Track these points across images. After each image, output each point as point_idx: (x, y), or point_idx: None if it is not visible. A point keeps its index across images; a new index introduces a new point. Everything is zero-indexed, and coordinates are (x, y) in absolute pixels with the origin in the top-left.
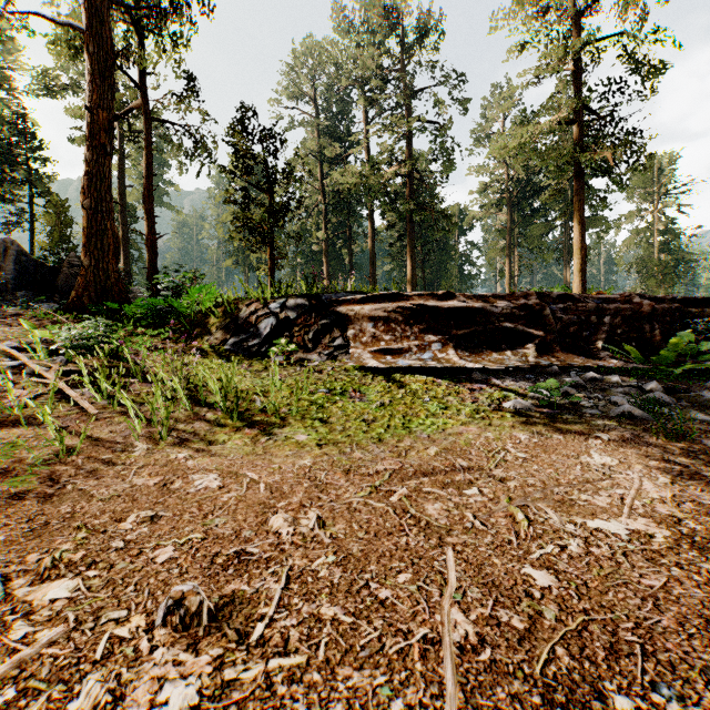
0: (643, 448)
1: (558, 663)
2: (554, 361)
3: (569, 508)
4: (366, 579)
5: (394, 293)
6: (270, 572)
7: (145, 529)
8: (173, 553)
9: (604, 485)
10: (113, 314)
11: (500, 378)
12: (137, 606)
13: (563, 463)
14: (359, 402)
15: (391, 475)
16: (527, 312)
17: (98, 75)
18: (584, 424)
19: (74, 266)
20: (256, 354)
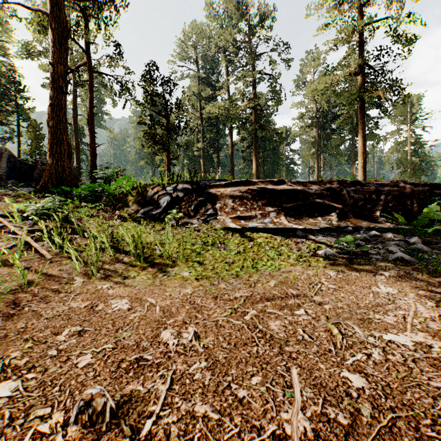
0: (413, 282)
1: None
2: (349, 223)
3: (368, 325)
4: (228, 381)
5: (246, 180)
6: (159, 375)
7: (74, 341)
8: (91, 359)
9: (390, 307)
10: (67, 194)
11: (315, 235)
12: (58, 404)
13: (360, 292)
14: (224, 250)
15: (245, 300)
16: (331, 192)
17: (57, 43)
18: (372, 265)
19: (45, 165)
20: (158, 219)
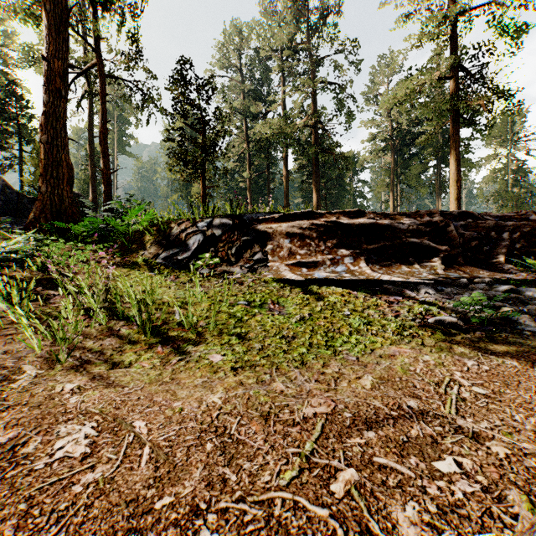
0: None
1: None
2: (461, 273)
3: None
4: None
5: (308, 211)
6: None
7: None
8: None
9: None
10: (66, 233)
11: (414, 290)
12: None
13: None
14: (278, 315)
15: (323, 427)
16: (432, 228)
17: (54, 30)
18: (530, 345)
19: None
20: (184, 267)
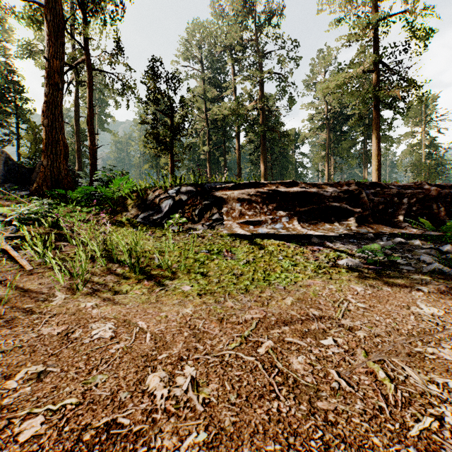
0: None
1: None
2: (369, 229)
3: (421, 363)
4: None
5: (255, 182)
6: None
7: (28, 389)
8: (40, 426)
9: (440, 336)
10: (63, 198)
11: (332, 242)
12: None
13: (397, 313)
14: (231, 259)
15: (257, 324)
16: (349, 195)
17: (53, 36)
18: (404, 278)
19: None
20: (159, 225)
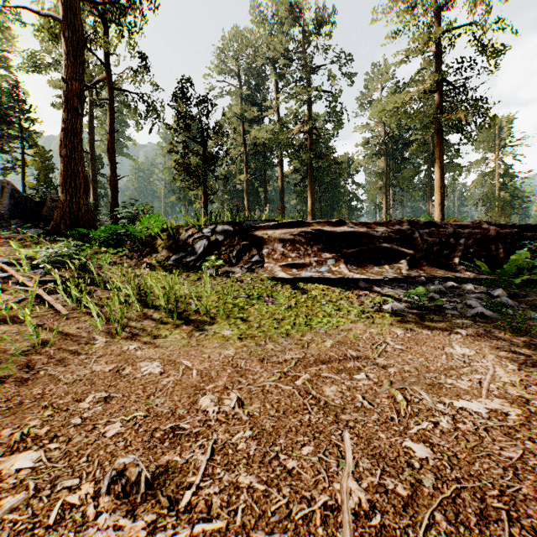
0: (494, 341)
1: (437, 528)
2: (421, 273)
3: (438, 390)
4: (276, 451)
5: (298, 221)
6: (198, 445)
7: (99, 408)
8: (120, 428)
9: (464, 371)
10: (83, 237)
11: (380, 286)
12: (87, 475)
13: (431, 353)
14: (272, 304)
15: (296, 363)
16: (401, 235)
17: (72, 55)
18: (446, 322)
19: (55, 201)
20: (193, 268)
